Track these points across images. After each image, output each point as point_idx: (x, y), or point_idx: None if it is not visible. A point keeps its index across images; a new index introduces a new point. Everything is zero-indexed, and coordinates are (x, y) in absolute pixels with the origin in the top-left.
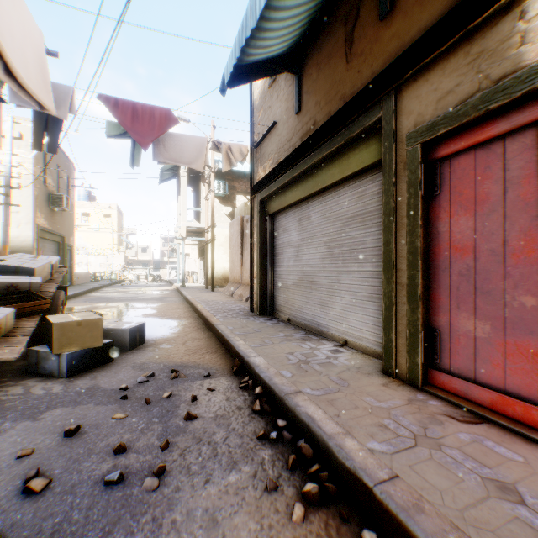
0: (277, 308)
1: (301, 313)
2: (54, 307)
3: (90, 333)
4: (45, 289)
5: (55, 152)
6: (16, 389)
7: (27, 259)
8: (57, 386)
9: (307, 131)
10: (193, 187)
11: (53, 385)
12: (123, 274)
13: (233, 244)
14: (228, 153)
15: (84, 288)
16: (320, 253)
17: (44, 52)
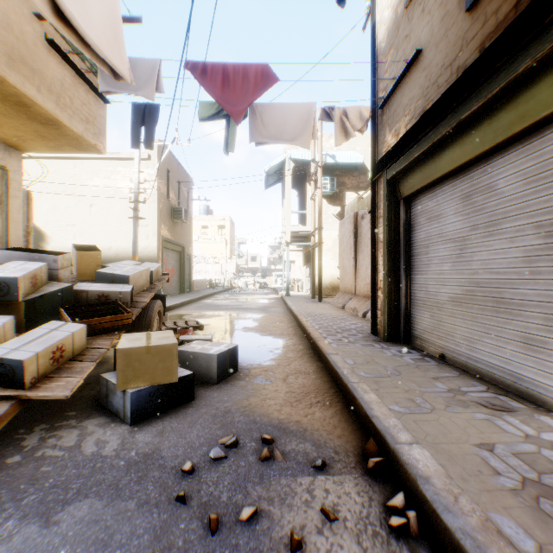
0: (417, 333)
1: (469, 350)
2: (146, 319)
3: (161, 363)
4: (139, 299)
5: (150, 148)
6: (70, 436)
7: (126, 266)
8: (113, 439)
9: (496, 26)
10: (298, 189)
11: (109, 436)
12: (234, 281)
13: (343, 246)
14: (342, 120)
15: (198, 295)
16: (522, 247)
17: (117, 5)
